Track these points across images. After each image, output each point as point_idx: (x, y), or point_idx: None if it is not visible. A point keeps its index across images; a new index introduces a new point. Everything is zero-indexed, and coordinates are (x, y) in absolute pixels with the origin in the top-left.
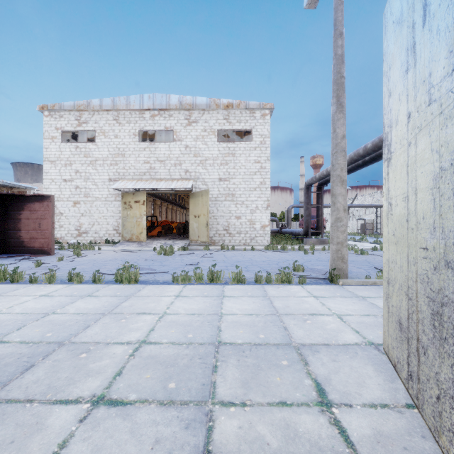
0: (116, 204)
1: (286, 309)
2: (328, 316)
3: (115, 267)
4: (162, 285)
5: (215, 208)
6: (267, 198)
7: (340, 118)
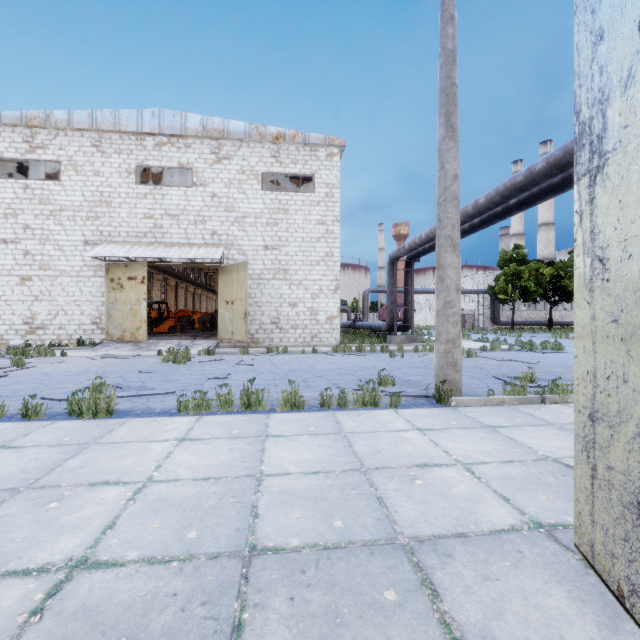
0: (97, 282)
1: (377, 457)
2: (448, 467)
3: (80, 386)
4: (158, 418)
5: (258, 291)
6: (335, 277)
7: (451, 148)
